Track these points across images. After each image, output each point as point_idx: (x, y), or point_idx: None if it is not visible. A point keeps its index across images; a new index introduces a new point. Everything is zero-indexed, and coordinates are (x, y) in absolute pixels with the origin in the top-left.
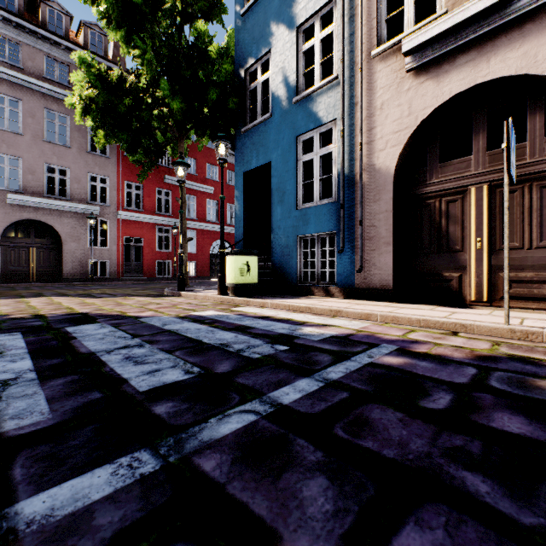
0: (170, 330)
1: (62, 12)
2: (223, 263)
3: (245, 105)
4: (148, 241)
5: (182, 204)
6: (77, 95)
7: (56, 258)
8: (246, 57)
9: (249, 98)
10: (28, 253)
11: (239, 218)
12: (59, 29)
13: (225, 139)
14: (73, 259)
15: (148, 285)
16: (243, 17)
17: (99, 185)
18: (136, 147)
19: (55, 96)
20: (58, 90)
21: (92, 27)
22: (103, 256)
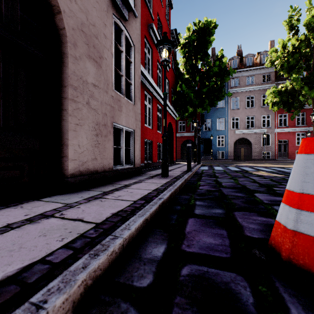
0: None
1: (251, 56)
2: None
3: None
4: (290, 141)
5: None
6: (269, 100)
7: (249, 151)
8: None
9: None
10: (240, 150)
11: None
12: (250, 63)
13: None
14: (255, 151)
15: (292, 162)
16: None
17: (266, 119)
18: (290, 108)
19: (249, 90)
20: (250, 88)
21: (263, 53)
22: (268, 149)
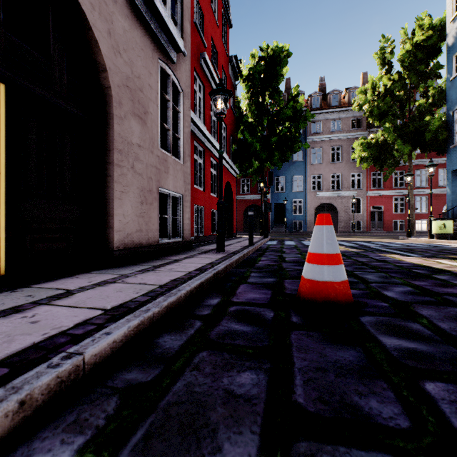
0: (400, 244)
1: (337, 93)
2: (431, 224)
3: (452, 131)
4: (386, 208)
5: (410, 190)
6: (356, 154)
7: (335, 221)
8: (453, 104)
9: (456, 127)
10: None
11: (448, 197)
12: (336, 102)
13: (431, 166)
14: (343, 221)
15: (387, 235)
16: (451, 81)
17: (356, 178)
18: (383, 166)
19: (334, 139)
20: (336, 135)
21: (352, 90)
22: (358, 219)
